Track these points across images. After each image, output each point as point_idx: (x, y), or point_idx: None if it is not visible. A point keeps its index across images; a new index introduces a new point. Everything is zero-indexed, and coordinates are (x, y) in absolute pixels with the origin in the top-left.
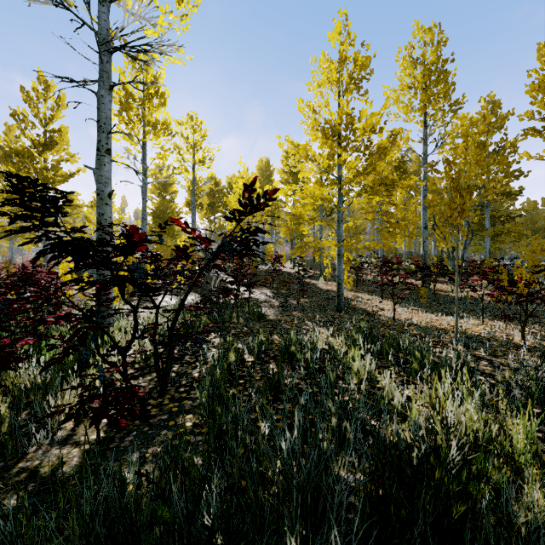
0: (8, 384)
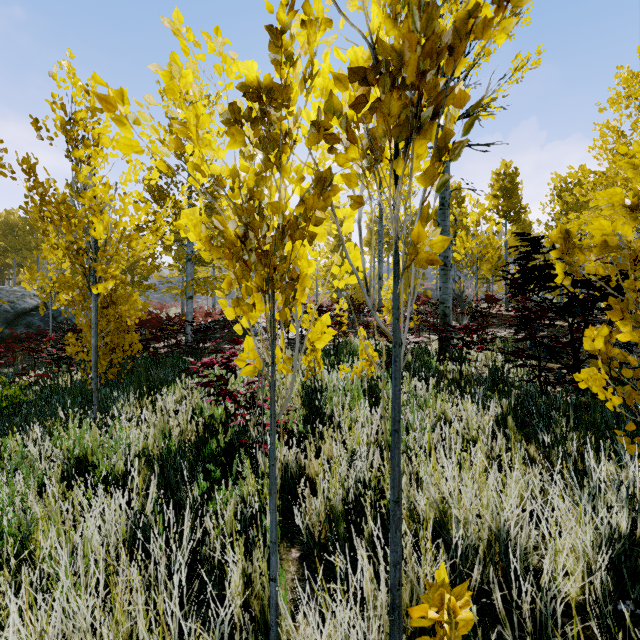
0: (457, 376)
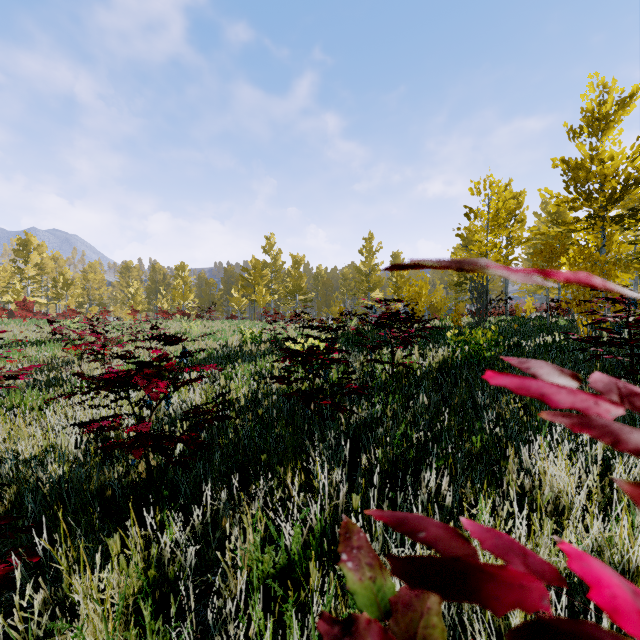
0: None
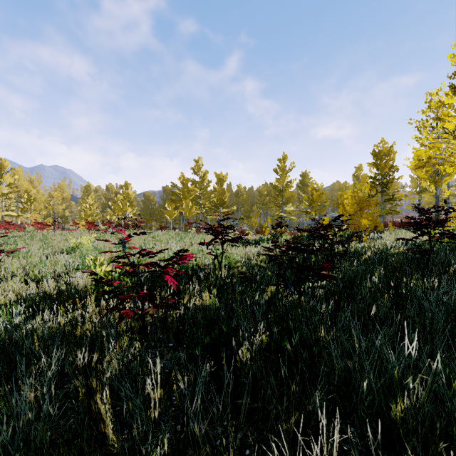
0: None
